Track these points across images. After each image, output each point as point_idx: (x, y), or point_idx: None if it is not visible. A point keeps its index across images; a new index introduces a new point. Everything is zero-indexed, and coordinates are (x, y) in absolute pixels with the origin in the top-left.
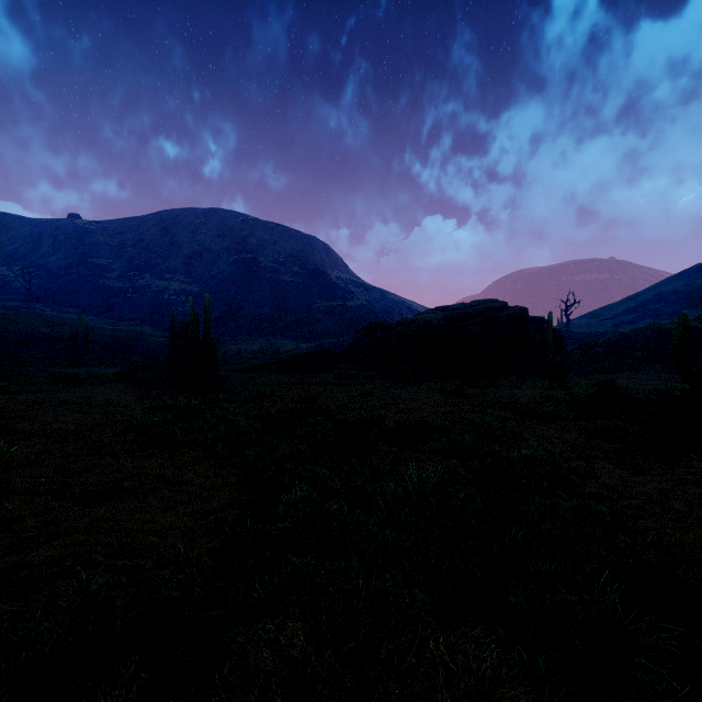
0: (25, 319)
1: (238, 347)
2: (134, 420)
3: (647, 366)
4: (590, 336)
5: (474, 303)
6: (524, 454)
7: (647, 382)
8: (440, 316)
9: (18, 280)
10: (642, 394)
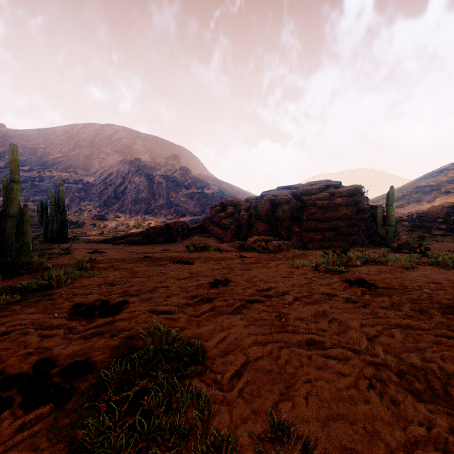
0: None
1: (117, 222)
2: None
3: None
4: None
5: (312, 182)
6: None
7: None
8: (287, 191)
9: None
10: None
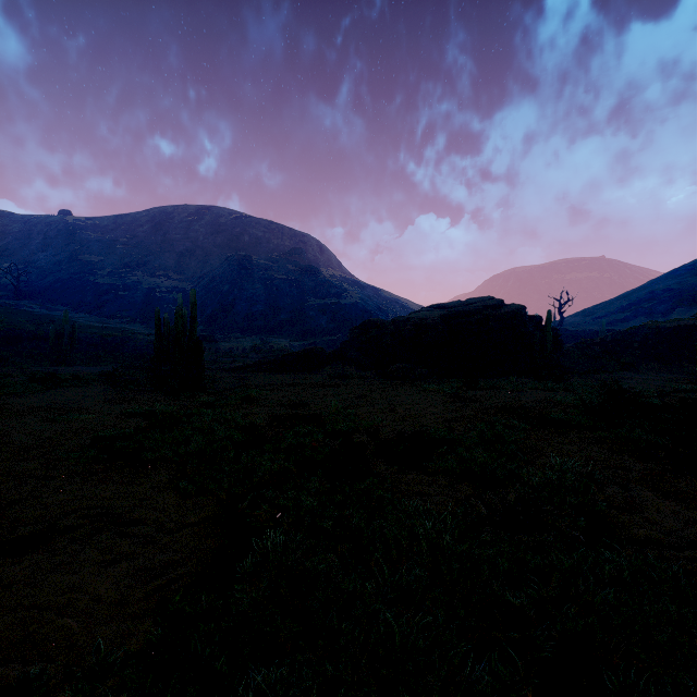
0: (12, 317)
1: (230, 345)
2: (100, 431)
3: (646, 366)
4: (584, 334)
5: (470, 301)
6: (551, 480)
7: (651, 382)
8: (436, 314)
9: (5, 277)
10: (651, 397)
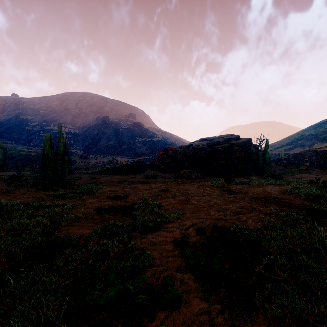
0: None
1: (96, 160)
2: None
3: (313, 170)
4: (272, 155)
5: (221, 136)
6: None
7: None
8: (204, 142)
9: None
10: None
